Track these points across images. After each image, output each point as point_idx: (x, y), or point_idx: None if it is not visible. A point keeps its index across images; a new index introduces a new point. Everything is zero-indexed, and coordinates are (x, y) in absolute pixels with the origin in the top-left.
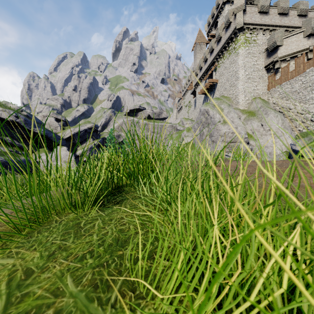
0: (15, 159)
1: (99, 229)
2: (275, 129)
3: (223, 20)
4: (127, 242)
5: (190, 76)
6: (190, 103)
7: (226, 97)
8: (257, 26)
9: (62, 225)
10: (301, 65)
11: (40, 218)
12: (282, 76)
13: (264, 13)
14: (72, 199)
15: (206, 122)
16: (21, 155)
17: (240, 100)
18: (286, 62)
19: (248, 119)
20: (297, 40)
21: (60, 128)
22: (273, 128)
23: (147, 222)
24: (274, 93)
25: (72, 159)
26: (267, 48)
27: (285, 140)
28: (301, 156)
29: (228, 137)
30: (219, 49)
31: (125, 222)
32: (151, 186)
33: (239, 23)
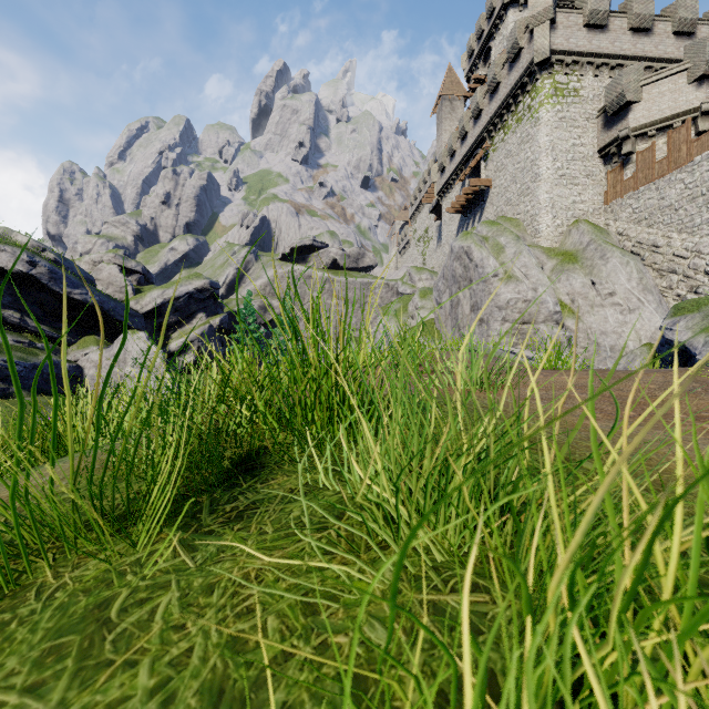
0: (27, 361)
1: (166, 633)
2: (625, 293)
3: (503, 45)
4: (250, 703)
5: (427, 173)
6: (428, 233)
7: (510, 219)
8: (582, 57)
9: (53, 610)
10: (683, 145)
11: (2, 570)
12: (639, 171)
13: (597, 28)
14: (116, 496)
15: (466, 276)
16: (42, 351)
17: (543, 226)
18: (647, 140)
19: (561, 270)
20: (672, 89)
21: (132, 290)
22: (618, 291)
23: (325, 598)
24: (620, 211)
25: (159, 361)
26: (605, 108)
27: (646, 318)
28: (687, 356)
29: (516, 311)
30: (495, 111)
31: (253, 600)
32: (339, 454)
33: (540, 51)
